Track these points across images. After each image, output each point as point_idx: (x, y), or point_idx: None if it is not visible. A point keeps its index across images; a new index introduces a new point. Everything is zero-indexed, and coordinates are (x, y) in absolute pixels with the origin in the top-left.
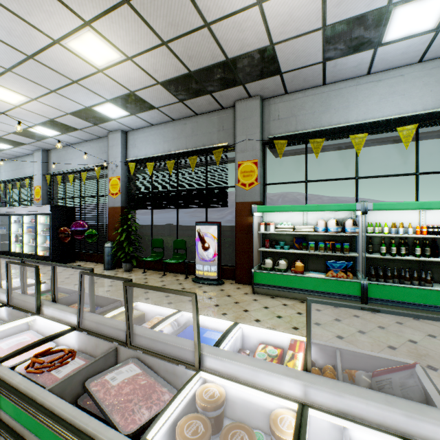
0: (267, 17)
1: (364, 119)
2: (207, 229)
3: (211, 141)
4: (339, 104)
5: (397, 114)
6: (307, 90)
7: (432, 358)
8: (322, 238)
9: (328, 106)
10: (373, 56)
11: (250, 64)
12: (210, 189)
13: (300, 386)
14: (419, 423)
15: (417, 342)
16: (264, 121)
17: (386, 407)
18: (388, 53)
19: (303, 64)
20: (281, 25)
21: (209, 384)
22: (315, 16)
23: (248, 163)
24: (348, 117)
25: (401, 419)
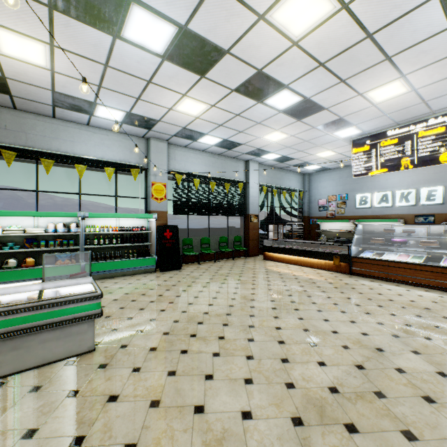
0: (2, 62)
1: (85, 154)
2: None
3: None
4: (68, 138)
5: (105, 158)
6: (39, 115)
7: (112, 290)
8: (53, 237)
9: (58, 135)
10: (90, 118)
11: None
12: None
13: (40, 286)
14: (82, 281)
15: (108, 286)
16: None
17: (72, 280)
18: (99, 121)
19: (35, 100)
20: (16, 72)
21: None
22: (46, 83)
23: None
24: (74, 150)
25: (77, 282)
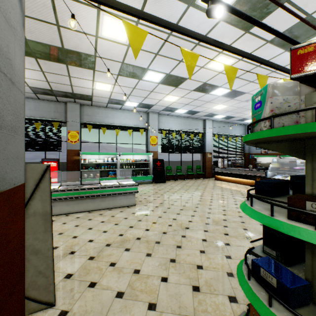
0: (94, 91)
1: (119, 124)
2: (52, 162)
3: (50, 116)
4: (111, 116)
5: (128, 125)
6: (100, 107)
7: None
8: (106, 164)
9: (107, 116)
10: (122, 106)
11: (81, 96)
12: (49, 141)
13: (116, 180)
14: (129, 180)
15: None
16: (81, 114)
17: (126, 179)
18: (125, 107)
19: (101, 102)
20: (97, 94)
21: (103, 184)
22: (108, 96)
23: (74, 132)
24: (114, 122)
25: (127, 180)
